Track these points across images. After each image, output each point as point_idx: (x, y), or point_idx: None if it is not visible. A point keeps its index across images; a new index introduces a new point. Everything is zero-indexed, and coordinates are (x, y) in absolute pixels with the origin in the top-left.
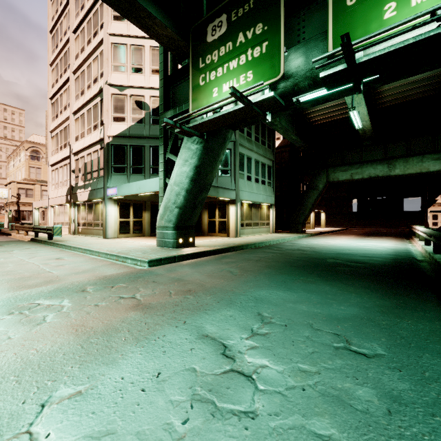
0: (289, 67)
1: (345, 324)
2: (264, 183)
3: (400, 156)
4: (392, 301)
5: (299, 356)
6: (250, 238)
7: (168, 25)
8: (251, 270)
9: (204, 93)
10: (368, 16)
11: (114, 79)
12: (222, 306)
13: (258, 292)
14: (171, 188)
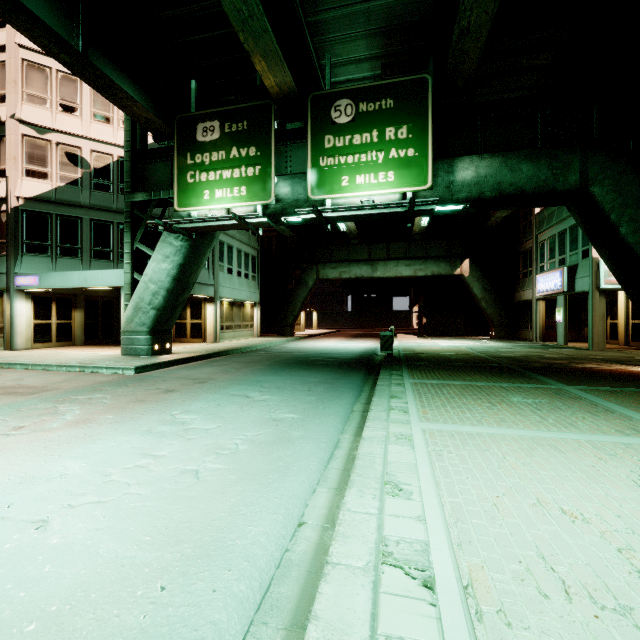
0: (279, 192)
1: (311, 384)
2: (248, 277)
3: (381, 259)
4: (341, 375)
5: (286, 394)
6: (233, 343)
7: (147, 103)
8: (247, 368)
9: (193, 191)
10: (333, 179)
11: (28, 114)
12: (235, 385)
13: (257, 378)
14: (146, 286)
